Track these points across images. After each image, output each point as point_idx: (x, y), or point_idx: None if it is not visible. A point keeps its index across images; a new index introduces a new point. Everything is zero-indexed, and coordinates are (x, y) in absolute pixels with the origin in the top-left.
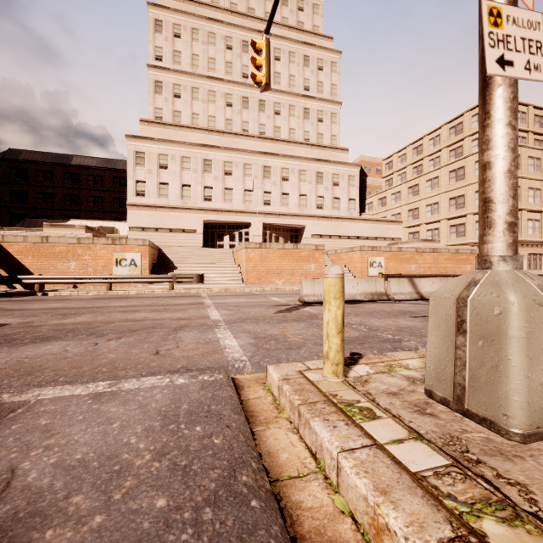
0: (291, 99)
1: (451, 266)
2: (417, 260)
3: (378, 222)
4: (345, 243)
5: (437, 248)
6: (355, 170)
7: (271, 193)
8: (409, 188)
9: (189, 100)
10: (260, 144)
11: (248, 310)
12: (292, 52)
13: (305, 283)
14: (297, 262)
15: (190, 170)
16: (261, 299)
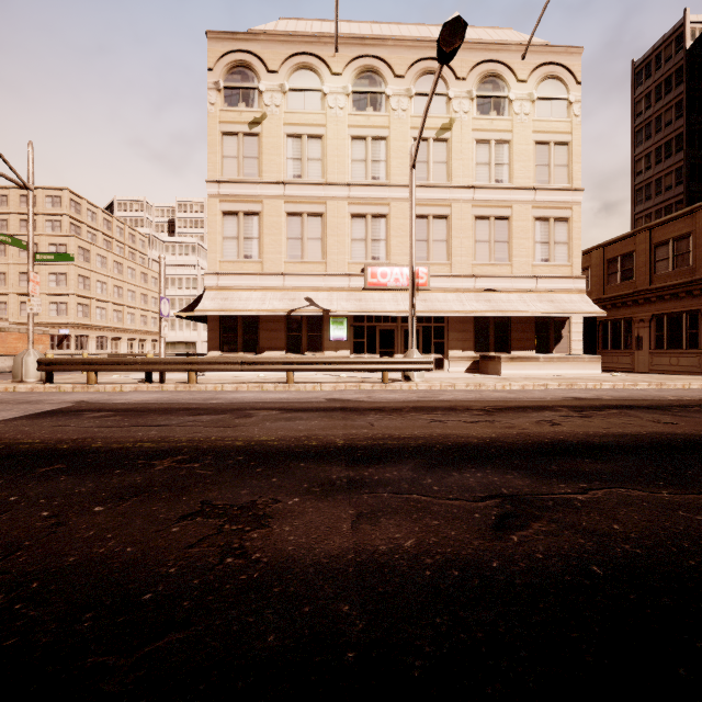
0: None
1: (23, 346)
2: None
3: None
4: None
5: (6, 327)
6: None
7: None
8: None
9: None
10: None
11: None
12: None
13: None
14: None
15: None
16: None
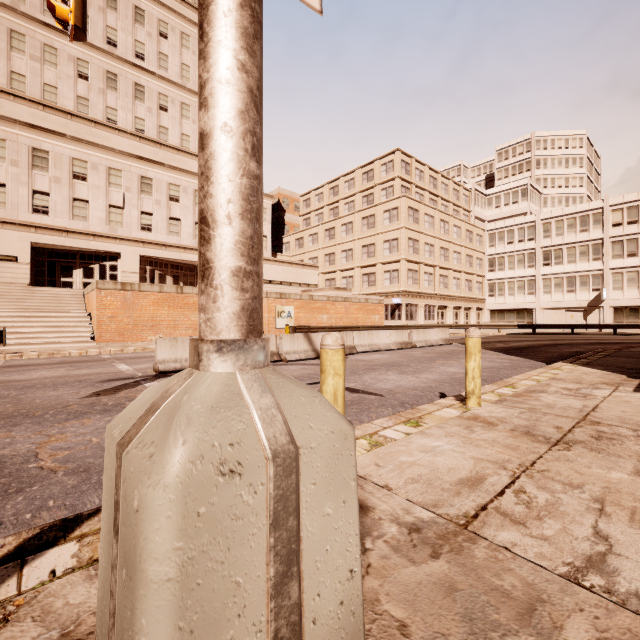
0: (184, 95)
1: (362, 317)
2: (329, 310)
3: (293, 265)
4: None
5: (348, 297)
6: (267, 202)
7: (152, 214)
8: (326, 231)
9: (4, 48)
10: (137, 145)
11: (38, 394)
12: (185, 33)
13: (161, 344)
14: (182, 311)
15: (4, 159)
16: (95, 370)
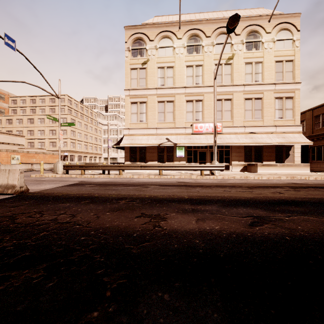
0: None
1: (51, 160)
2: (36, 157)
3: (10, 135)
4: None
5: (45, 152)
6: None
7: None
8: (28, 119)
9: None
10: None
11: None
12: None
13: (2, 166)
14: None
15: None
16: None
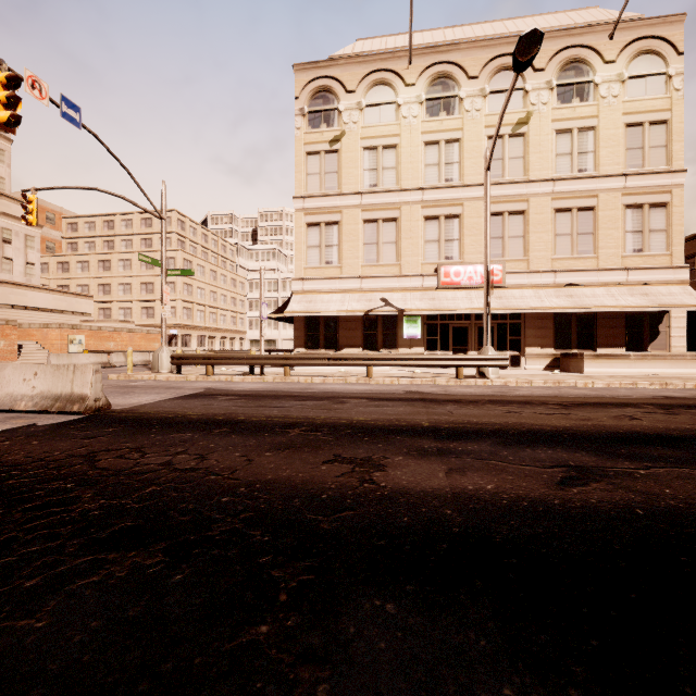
0: None
1: (144, 344)
2: (116, 339)
3: (66, 294)
4: (22, 314)
5: (133, 328)
6: (36, 231)
7: None
8: (100, 262)
9: None
10: None
11: None
12: None
13: (53, 357)
14: None
15: None
16: None
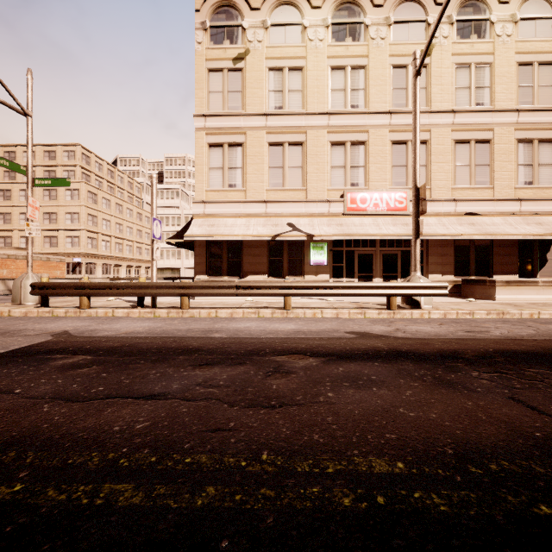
0: None
1: (44, 272)
2: (10, 266)
3: None
4: None
5: None
6: None
7: None
8: None
9: None
10: None
11: None
12: None
13: None
14: None
15: None
16: None
